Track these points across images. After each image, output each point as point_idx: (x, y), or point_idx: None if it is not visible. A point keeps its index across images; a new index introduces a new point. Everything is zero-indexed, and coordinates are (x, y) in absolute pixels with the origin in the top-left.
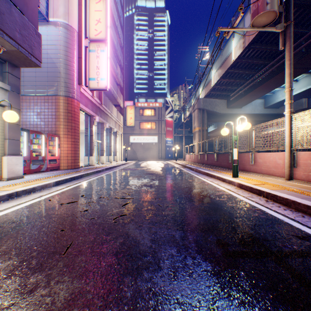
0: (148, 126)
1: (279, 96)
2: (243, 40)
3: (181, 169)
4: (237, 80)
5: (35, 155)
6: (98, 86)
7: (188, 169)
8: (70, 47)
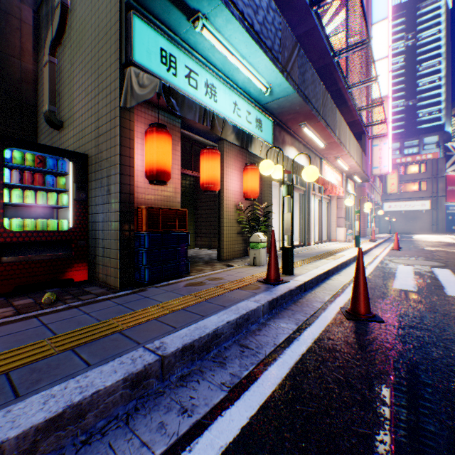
0: (412, 187)
1: None
2: None
3: None
4: None
5: None
6: (380, 172)
7: None
8: None
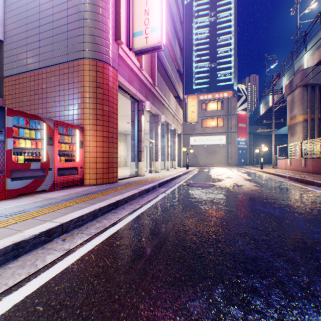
0: (212, 123)
1: None
2: None
3: (314, 191)
4: None
5: (23, 161)
6: (147, 43)
7: None
8: None
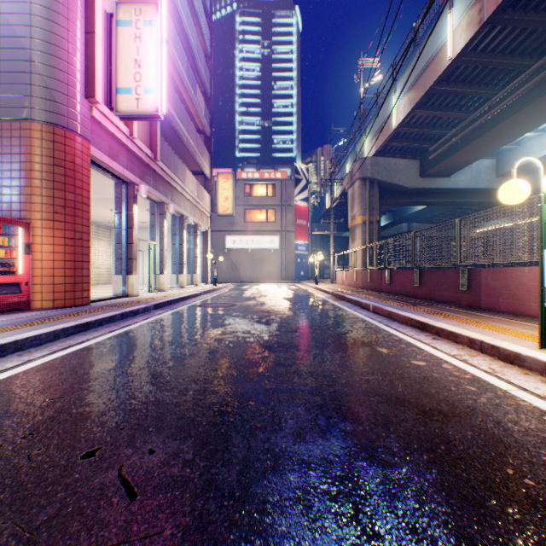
0: (261, 216)
1: (533, 150)
2: (480, 4)
3: (335, 306)
4: (450, 113)
5: None
6: (139, 107)
7: (353, 306)
8: (60, 1)
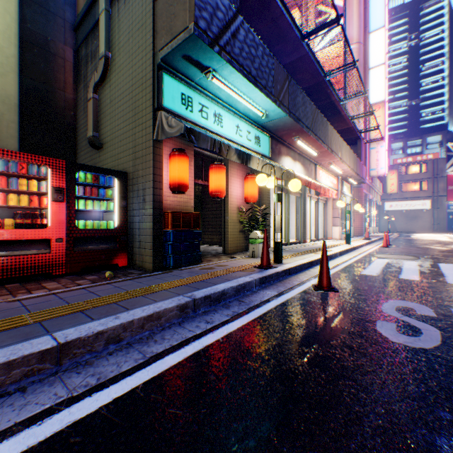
0: (412, 187)
1: None
2: None
3: None
4: None
5: None
6: (377, 174)
7: None
8: None
